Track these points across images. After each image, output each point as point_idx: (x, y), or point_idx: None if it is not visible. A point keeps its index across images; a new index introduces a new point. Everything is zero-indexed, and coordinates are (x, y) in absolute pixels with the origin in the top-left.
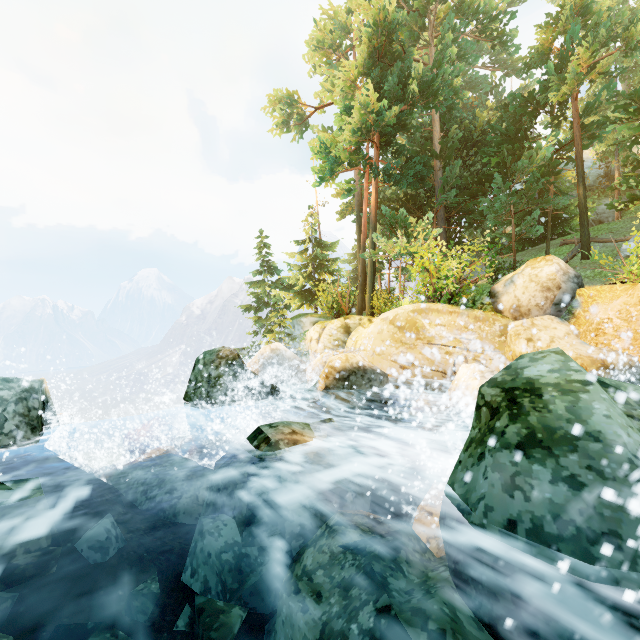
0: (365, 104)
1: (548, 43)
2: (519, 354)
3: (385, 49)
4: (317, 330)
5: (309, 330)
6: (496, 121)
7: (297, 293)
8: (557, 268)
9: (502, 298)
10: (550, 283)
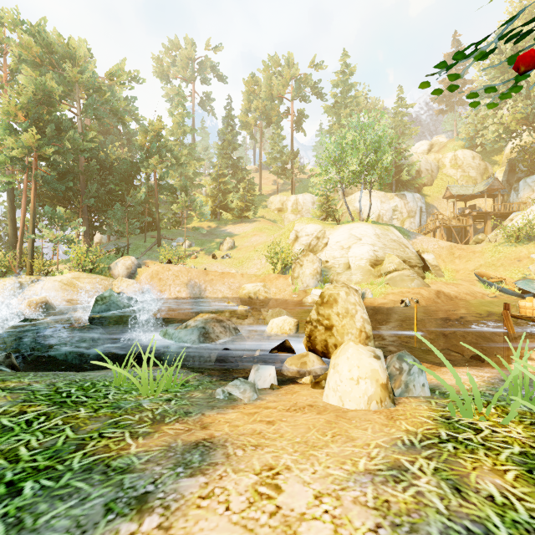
0: (31, 140)
1: (143, 143)
2: (117, 291)
3: (45, 101)
4: None
5: None
6: (119, 165)
7: None
8: (132, 261)
9: (113, 270)
10: (129, 266)
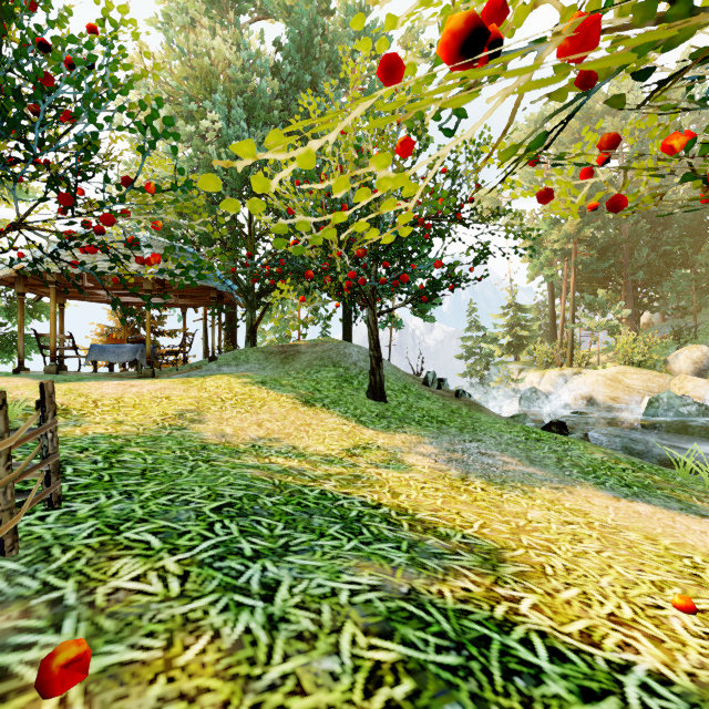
0: (571, 227)
1: None
2: (678, 393)
3: None
4: (537, 376)
5: (526, 376)
6: (680, 213)
7: (502, 346)
8: (701, 352)
9: (671, 365)
10: (697, 360)
